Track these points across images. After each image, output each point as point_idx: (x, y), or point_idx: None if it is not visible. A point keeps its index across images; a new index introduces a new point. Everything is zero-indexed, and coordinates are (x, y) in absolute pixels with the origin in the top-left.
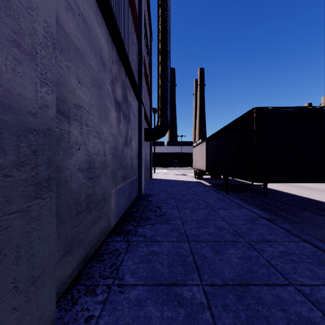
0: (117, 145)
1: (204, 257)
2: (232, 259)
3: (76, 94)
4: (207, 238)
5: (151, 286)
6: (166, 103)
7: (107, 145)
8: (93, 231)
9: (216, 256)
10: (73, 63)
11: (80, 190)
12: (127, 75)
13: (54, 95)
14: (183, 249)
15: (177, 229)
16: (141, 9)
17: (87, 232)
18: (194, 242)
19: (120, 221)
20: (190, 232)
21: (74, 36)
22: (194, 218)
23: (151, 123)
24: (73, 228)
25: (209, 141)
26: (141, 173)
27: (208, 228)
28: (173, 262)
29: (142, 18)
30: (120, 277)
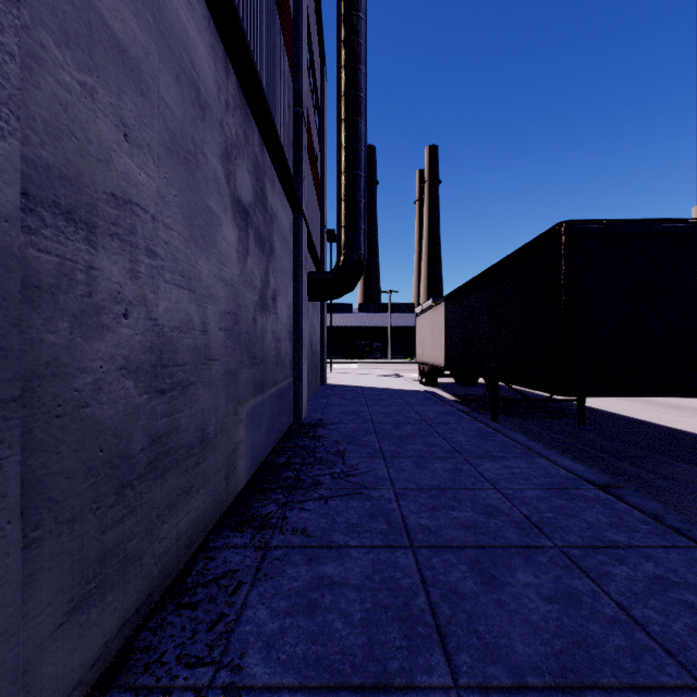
0: (238, 308)
1: (456, 596)
2: (530, 603)
3: (117, 167)
4: (461, 539)
5: (316, 692)
6: (356, 216)
7: (212, 307)
8: (171, 527)
9: (486, 592)
10: (107, 82)
11: (131, 423)
12: (265, 145)
13: (12, 144)
14: (400, 570)
15: (385, 512)
16: (300, 1)
17: (152, 533)
18: (428, 550)
19: (247, 490)
20: (417, 522)
21: (110, 10)
22: (423, 481)
23: (324, 261)
24: (105, 530)
25: (454, 301)
26: (300, 373)
27: (459, 509)
28: (377, 612)
29: (303, 21)
30: (234, 662)
